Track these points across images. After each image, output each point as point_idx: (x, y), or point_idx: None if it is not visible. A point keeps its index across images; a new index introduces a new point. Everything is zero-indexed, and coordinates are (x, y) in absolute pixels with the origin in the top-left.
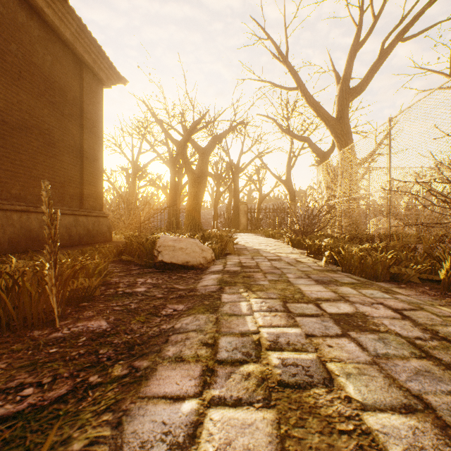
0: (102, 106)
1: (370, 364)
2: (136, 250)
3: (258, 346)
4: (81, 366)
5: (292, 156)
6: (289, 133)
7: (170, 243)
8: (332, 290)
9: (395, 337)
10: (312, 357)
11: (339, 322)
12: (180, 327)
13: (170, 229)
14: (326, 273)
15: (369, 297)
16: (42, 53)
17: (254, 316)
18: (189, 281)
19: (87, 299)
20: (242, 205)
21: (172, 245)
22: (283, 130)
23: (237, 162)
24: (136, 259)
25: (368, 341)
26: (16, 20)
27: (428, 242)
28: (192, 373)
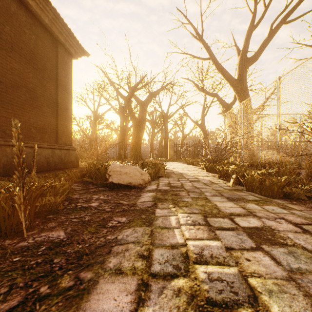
0: (71, 72)
1: (287, 280)
2: (94, 174)
3: (186, 259)
4: (36, 275)
5: (205, 107)
6: (203, 91)
7: (118, 169)
8: (241, 206)
9: (303, 251)
10: (234, 271)
11: (251, 235)
12: (122, 238)
13: (120, 158)
14: (234, 192)
15: (271, 212)
16: (28, 34)
17: (182, 229)
18: (131, 197)
19: (52, 212)
20: (170, 141)
21: (119, 170)
22: (199, 89)
23: (166, 111)
24: (93, 180)
25: (280, 255)
26: (9, 9)
27: (310, 168)
28: (128, 288)
